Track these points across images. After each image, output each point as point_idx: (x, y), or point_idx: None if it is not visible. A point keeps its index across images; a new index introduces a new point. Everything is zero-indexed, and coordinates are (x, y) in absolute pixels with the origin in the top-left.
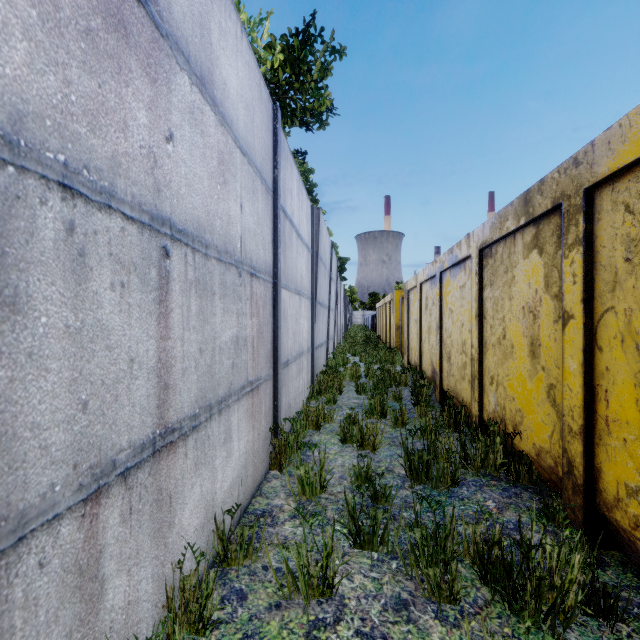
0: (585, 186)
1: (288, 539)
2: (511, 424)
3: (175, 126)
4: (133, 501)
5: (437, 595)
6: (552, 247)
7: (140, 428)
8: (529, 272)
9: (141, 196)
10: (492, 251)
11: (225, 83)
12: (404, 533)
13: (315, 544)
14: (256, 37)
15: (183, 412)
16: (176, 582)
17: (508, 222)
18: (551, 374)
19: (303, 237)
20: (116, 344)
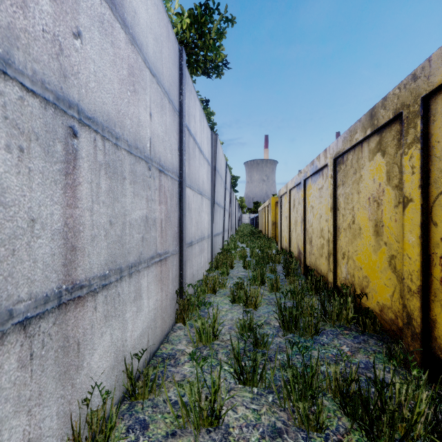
0: (422, 95)
1: (186, 377)
2: (359, 288)
3: (83, 27)
4: (34, 348)
5: (306, 424)
6: (393, 149)
7: (43, 282)
8: (374, 171)
9: (44, 75)
10: (344, 159)
11: (135, 12)
12: (278, 372)
13: (207, 381)
14: (170, 7)
15: (92, 272)
16: (84, 416)
17: (357, 134)
18: (392, 247)
19: (204, 153)
20: (13, 202)
